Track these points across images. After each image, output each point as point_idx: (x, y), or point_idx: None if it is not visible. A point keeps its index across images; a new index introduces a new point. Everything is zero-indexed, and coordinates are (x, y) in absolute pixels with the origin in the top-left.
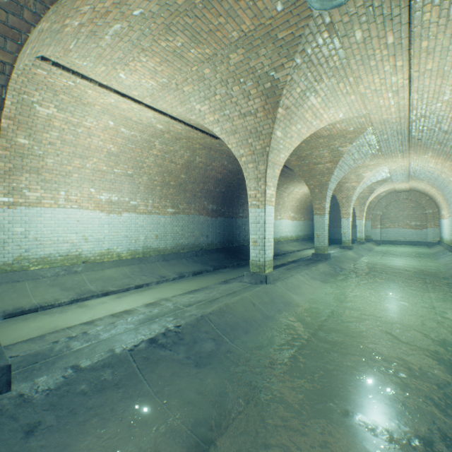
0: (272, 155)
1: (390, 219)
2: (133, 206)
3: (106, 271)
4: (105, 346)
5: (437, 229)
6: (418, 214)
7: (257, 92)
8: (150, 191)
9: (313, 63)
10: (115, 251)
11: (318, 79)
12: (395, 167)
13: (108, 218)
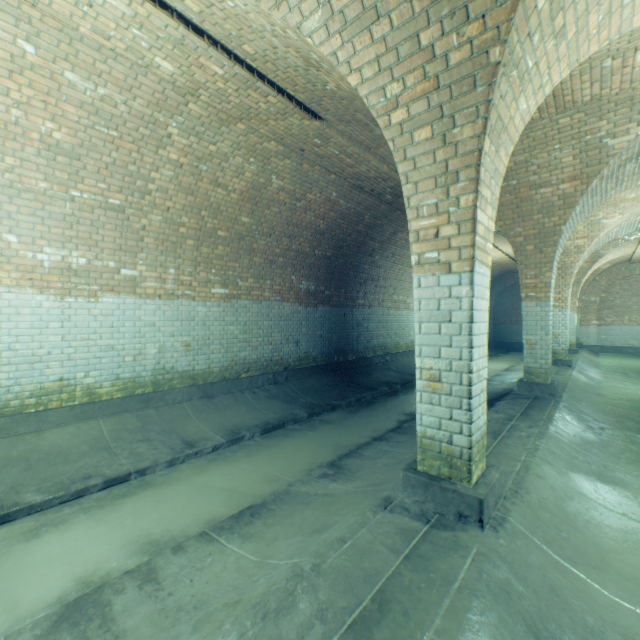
0: (504, 88)
1: (614, 309)
2: (127, 280)
3: (49, 435)
4: None
5: None
6: None
7: None
8: (171, 247)
9: None
10: (80, 382)
11: None
12: None
13: (60, 307)
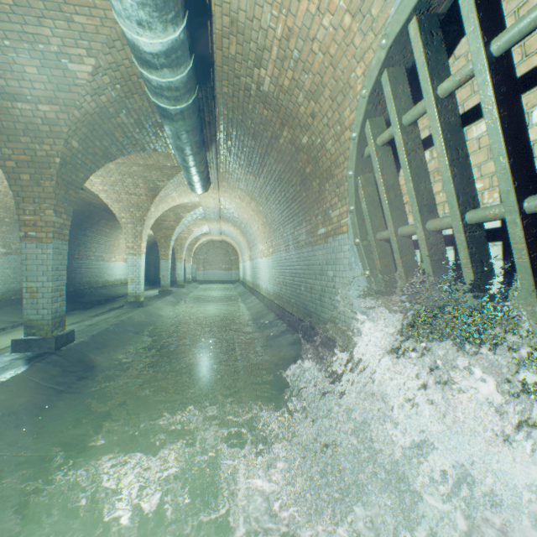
0: (147, 221)
1: (210, 263)
2: None
3: None
4: (90, 332)
5: (238, 271)
6: (227, 259)
7: (144, 186)
8: None
9: (179, 183)
10: None
11: (179, 187)
12: (214, 227)
13: None
